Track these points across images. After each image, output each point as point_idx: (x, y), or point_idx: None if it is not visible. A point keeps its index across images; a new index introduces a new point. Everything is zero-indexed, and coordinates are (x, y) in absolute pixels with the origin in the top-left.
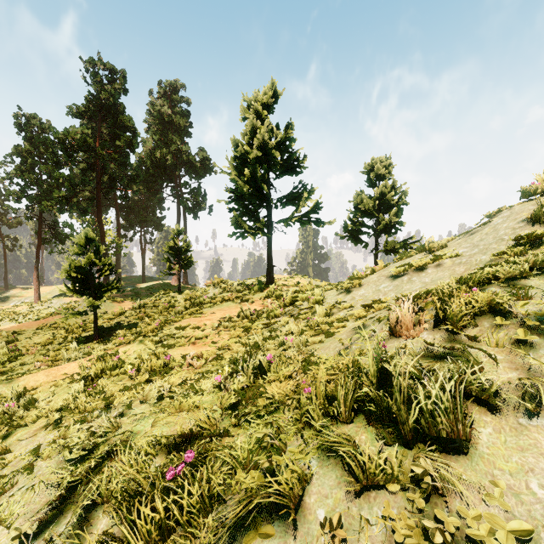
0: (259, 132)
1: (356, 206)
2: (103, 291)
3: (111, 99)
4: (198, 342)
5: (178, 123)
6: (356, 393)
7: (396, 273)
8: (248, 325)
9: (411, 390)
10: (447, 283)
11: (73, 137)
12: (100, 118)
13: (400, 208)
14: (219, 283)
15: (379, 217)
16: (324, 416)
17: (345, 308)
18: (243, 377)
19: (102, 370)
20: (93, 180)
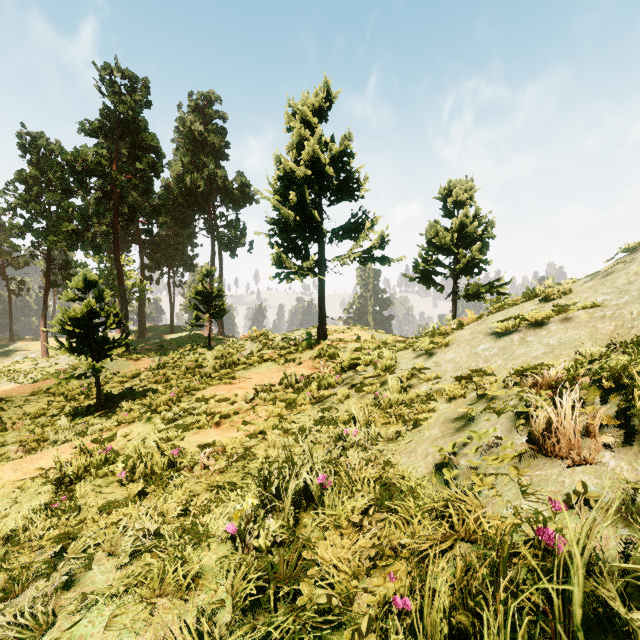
0: (308, 144)
1: (429, 240)
2: (107, 349)
3: (131, 112)
4: (224, 423)
5: (213, 143)
6: None
7: (501, 329)
8: (293, 398)
9: None
10: (632, 359)
11: (84, 158)
12: (118, 136)
13: (485, 243)
14: (259, 337)
15: (458, 253)
16: None
17: (428, 379)
18: (276, 522)
19: (86, 466)
20: (110, 211)
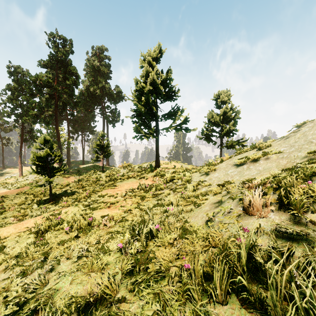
0: (151, 74)
1: (209, 119)
2: (55, 172)
3: (63, 56)
4: (112, 206)
5: (103, 71)
6: (228, 273)
7: (239, 163)
8: (144, 195)
9: (280, 280)
10: (285, 175)
11: (41, 79)
12: (57, 68)
13: (236, 121)
14: (127, 166)
15: (223, 126)
16: (201, 290)
17: (206, 185)
18: (138, 243)
19: (49, 226)
20: (53, 104)
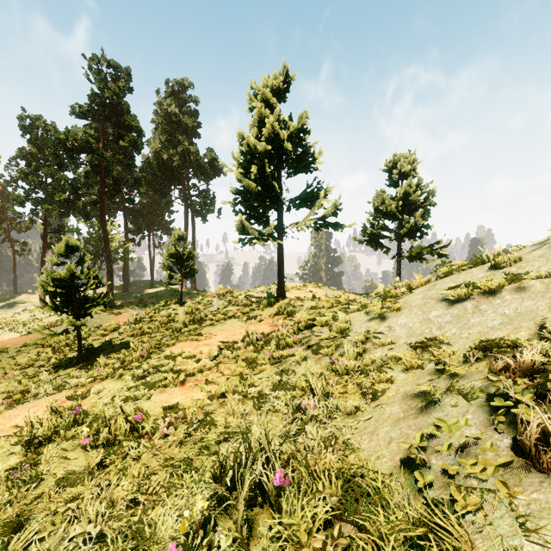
0: (269, 122)
1: (376, 207)
2: (87, 308)
3: (115, 97)
4: (189, 381)
5: (186, 123)
6: None
7: (454, 297)
8: (254, 357)
9: None
10: None
11: (74, 137)
12: (104, 118)
13: (427, 209)
14: (225, 294)
15: (402, 219)
16: None
17: (383, 344)
18: (226, 539)
19: (56, 427)
20: (98, 183)
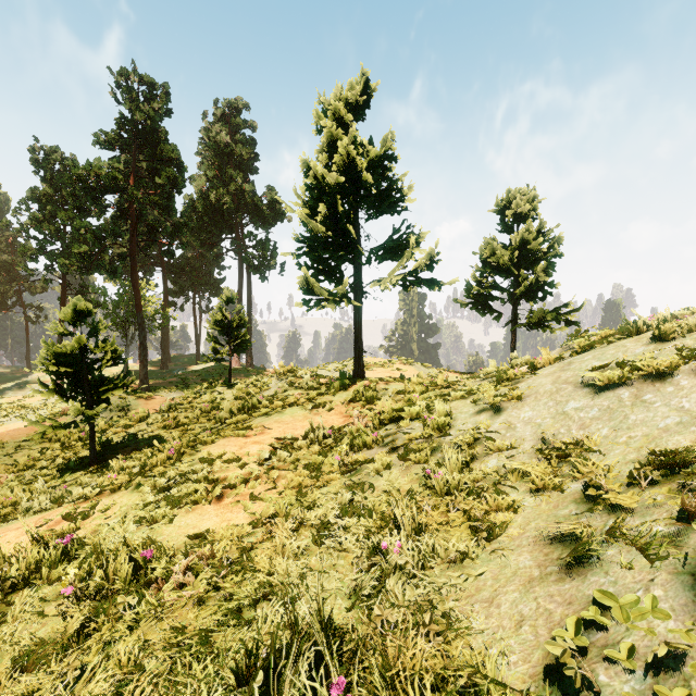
0: (342, 146)
1: (484, 259)
2: (102, 392)
3: (149, 121)
4: (228, 496)
5: (240, 155)
6: None
7: (603, 382)
8: (318, 461)
9: None
10: None
11: (97, 172)
12: (136, 148)
13: (552, 262)
14: (286, 373)
15: (518, 275)
16: None
17: (499, 448)
18: None
19: (38, 562)
20: (128, 231)
